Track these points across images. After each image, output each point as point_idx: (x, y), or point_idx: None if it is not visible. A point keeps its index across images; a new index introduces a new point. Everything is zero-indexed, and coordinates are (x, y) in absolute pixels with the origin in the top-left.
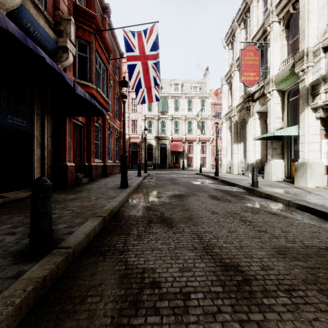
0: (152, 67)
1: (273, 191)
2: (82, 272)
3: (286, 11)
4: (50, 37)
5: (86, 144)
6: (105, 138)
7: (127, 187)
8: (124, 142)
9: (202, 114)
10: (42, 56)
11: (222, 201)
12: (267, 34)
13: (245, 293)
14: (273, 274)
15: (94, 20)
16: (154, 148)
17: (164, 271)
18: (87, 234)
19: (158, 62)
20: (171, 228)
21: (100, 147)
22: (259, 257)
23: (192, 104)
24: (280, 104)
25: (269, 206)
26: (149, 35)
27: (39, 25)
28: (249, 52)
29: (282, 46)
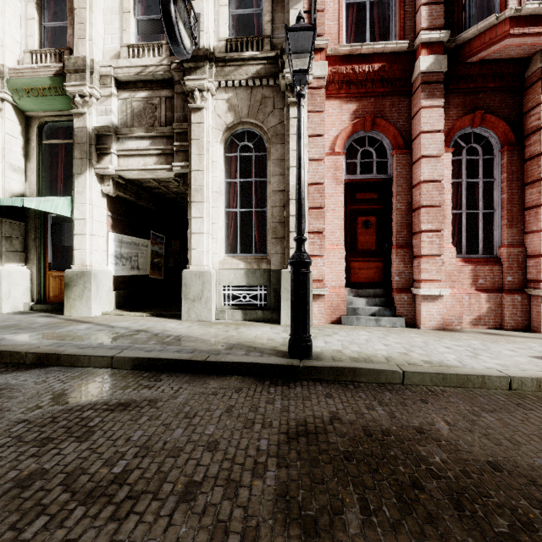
0: None
1: (47, 341)
2: None
3: None
4: None
5: None
6: None
7: None
8: None
9: None
10: None
11: None
12: None
13: None
14: None
15: None
16: None
17: None
18: None
19: None
20: None
21: None
22: None
23: None
24: (20, 140)
25: (83, 388)
26: None
27: None
28: None
29: (26, 17)
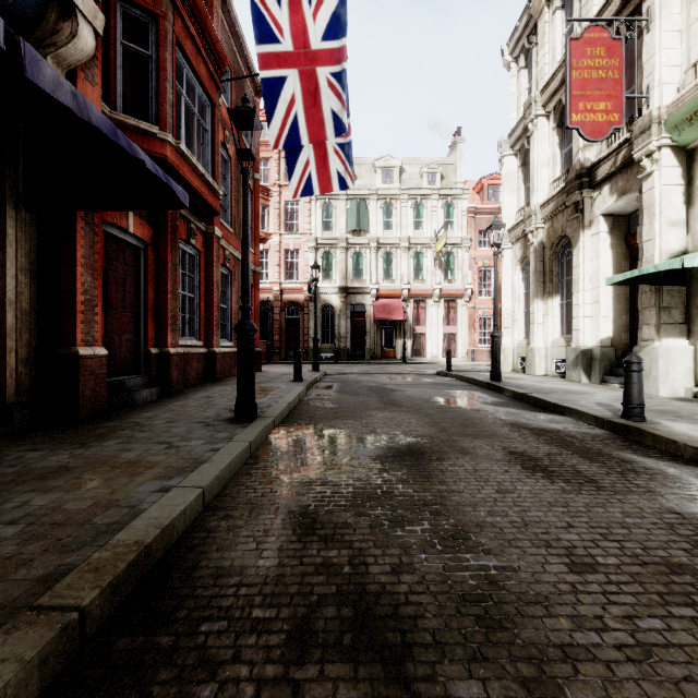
0: (330, 85)
1: None
2: None
3: None
4: None
5: (153, 298)
6: (211, 285)
7: (254, 420)
8: (246, 288)
9: (447, 235)
10: None
11: (569, 484)
12: None
13: None
14: None
15: None
16: (337, 313)
17: None
18: None
19: (344, 71)
20: None
21: (199, 307)
22: None
23: (424, 212)
24: (680, 185)
25: None
26: None
27: None
28: (594, 45)
29: (687, 26)
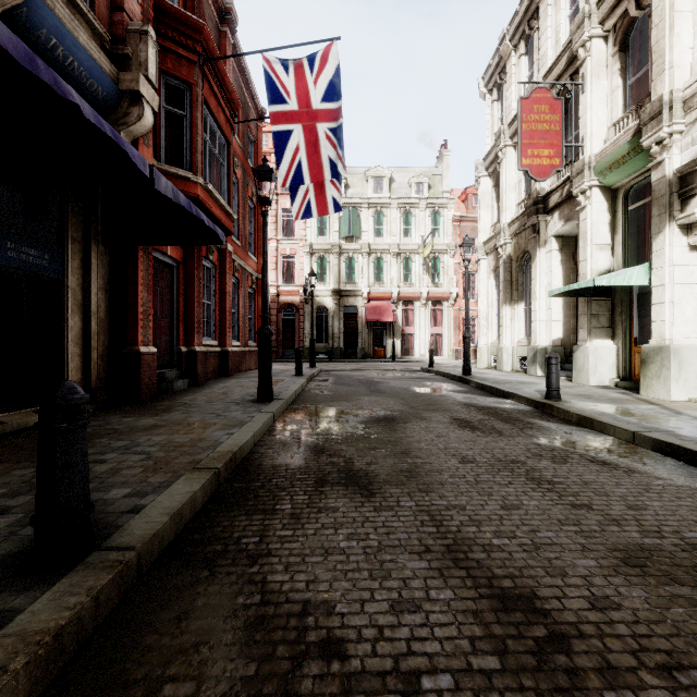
0: (328, 137)
1: (596, 409)
2: (157, 612)
3: (620, 12)
4: (102, 69)
5: (183, 307)
6: (225, 293)
7: (272, 401)
8: (266, 302)
9: (434, 242)
10: (75, 103)
11: (483, 433)
12: (578, 64)
13: (558, 675)
14: (623, 621)
15: (199, 36)
16: (331, 315)
17: (354, 610)
18: (174, 513)
19: (339, 127)
20: (371, 497)
21: (215, 312)
22: (582, 573)
23: (412, 220)
24: (606, 217)
25: (589, 445)
26: (321, 68)
27: (76, 42)
28: (539, 103)
29: (611, 91)
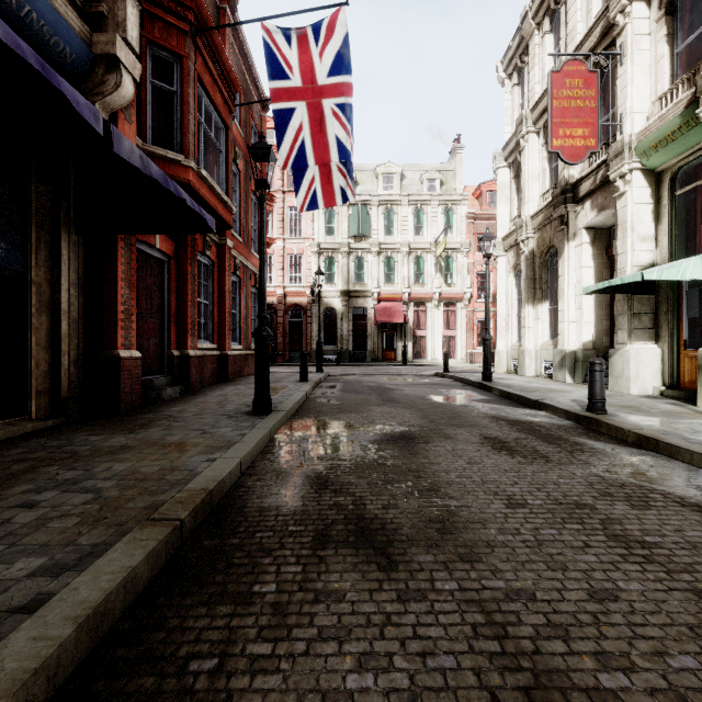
0: (334, 116)
1: (655, 426)
2: None
3: None
4: (69, 26)
5: (175, 306)
6: (224, 292)
7: (270, 413)
8: (263, 299)
9: (447, 240)
10: None
11: (525, 458)
12: (615, 32)
13: None
14: None
15: (191, 3)
16: (339, 316)
17: None
18: (87, 616)
19: (347, 104)
20: (391, 571)
21: (213, 313)
22: None
23: (424, 218)
24: (649, 204)
25: (667, 478)
26: (327, 37)
27: None
28: (572, 77)
29: (655, 61)
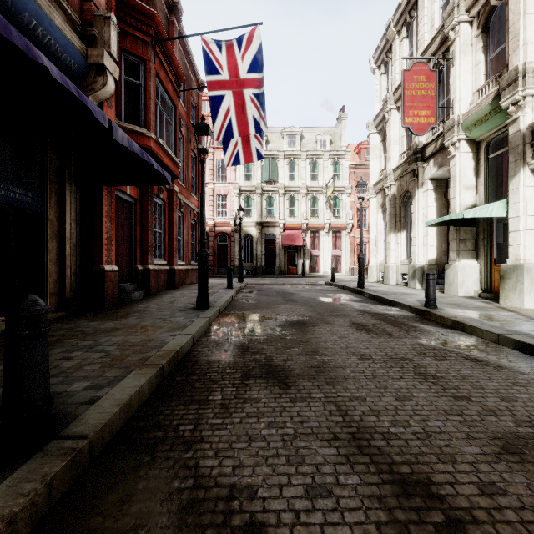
0: (252, 101)
1: (466, 315)
2: (104, 495)
3: (483, 2)
4: (74, 46)
5: (139, 234)
6: (172, 224)
7: (209, 308)
8: (203, 230)
9: (335, 185)
10: (46, 67)
11: (376, 335)
12: (449, 43)
13: None
14: (510, 507)
15: (152, 22)
16: (255, 241)
17: (273, 494)
18: (123, 404)
19: (261, 93)
20: (287, 389)
21: (164, 239)
22: (469, 459)
23: (318, 168)
24: (471, 164)
25: (463, 345)
26: (247, 47)
27: (53, 24)
28: (419, 74)
29: (475, 64)
